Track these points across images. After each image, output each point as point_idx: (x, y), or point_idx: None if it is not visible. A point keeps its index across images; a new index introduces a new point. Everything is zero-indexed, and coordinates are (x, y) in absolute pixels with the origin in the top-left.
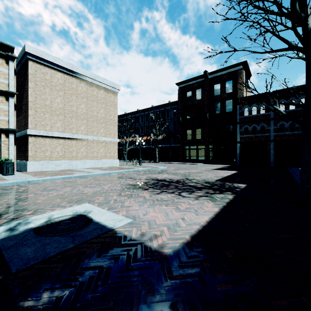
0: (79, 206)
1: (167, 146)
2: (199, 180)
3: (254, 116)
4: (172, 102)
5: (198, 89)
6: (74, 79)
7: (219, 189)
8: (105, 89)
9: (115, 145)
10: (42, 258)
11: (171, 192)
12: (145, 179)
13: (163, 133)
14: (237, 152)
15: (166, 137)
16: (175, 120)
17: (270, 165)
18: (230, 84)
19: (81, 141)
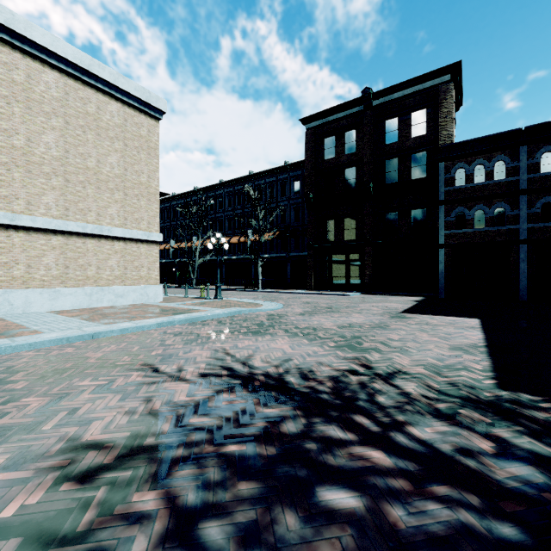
0: None
1: (281, 256)
2: (424, 376)
3: (479, 186)
4: (292, 164)
5: (349, 130)
6: (19, 58)
7: None
8: (122, 104)
9: (152, 250)
10: None
11: None
12: (198, 376)
13: (272, 227)
14: (440, 269)
15: (279, 238)
16: (299, 202)
17: (518, 298)
18: (421, 117)
19: (46, 236)
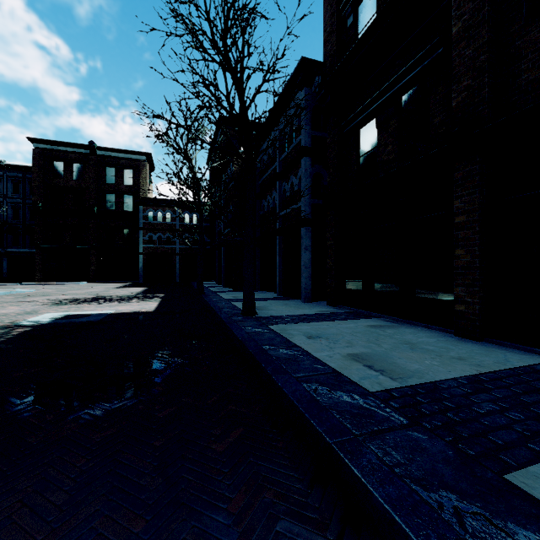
0: (49, 314)
1: None
2: (119, 295)
3: (160, 223)
4: (11, 166)
5: (78, 163)
6: None
7: (147, 298)
8: None
9: None
10: (100, 318)
11: (110, 302)
12: (48, 300)
13: None
14: (141, 266)
15: None
16: (19, 202)
17: (176, 281)
18: (130, 174)
19: None
